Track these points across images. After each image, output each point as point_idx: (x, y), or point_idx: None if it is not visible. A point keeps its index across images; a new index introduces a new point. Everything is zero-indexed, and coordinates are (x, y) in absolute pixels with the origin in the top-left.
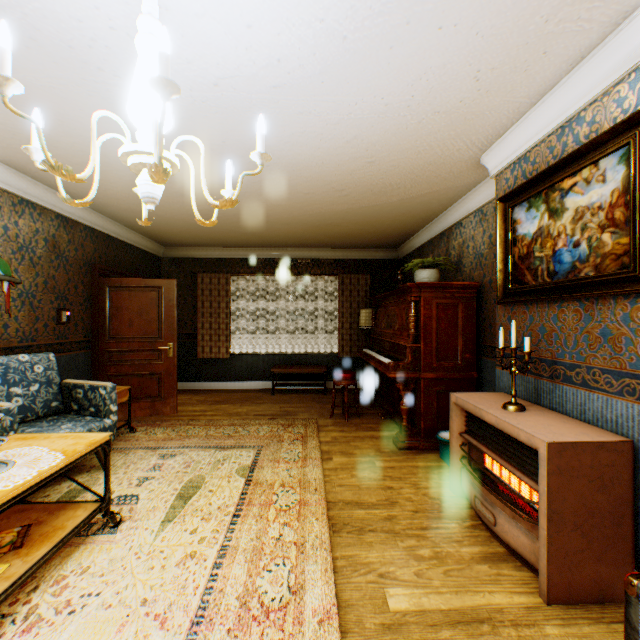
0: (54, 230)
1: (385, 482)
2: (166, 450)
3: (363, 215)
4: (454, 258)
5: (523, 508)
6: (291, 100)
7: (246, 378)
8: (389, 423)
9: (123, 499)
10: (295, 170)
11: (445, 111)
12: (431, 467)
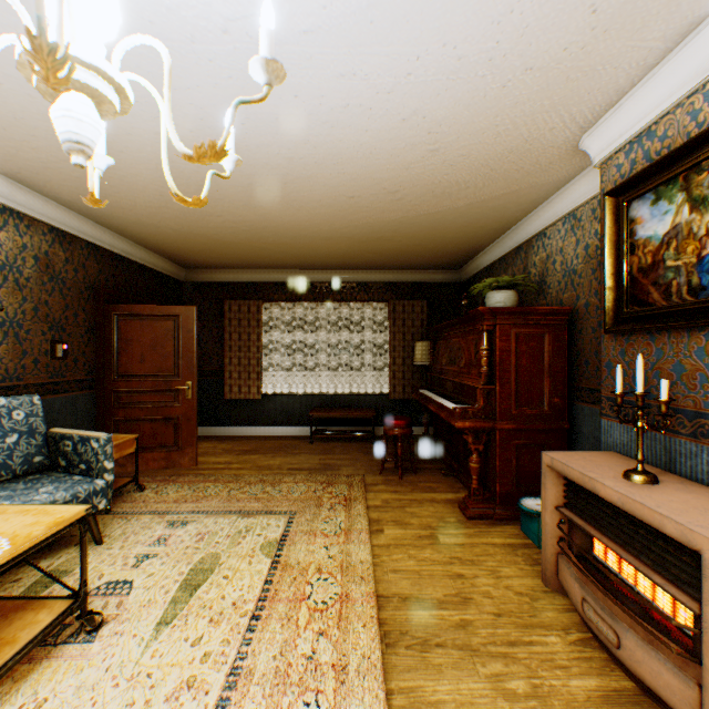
0: (47, 246)
1: (453, 567)
2: (177, 515)
3: (420, 226)
4: (535, 277)
5: (663, 627)
6: (329, 54)
7: (281, 423)
8: (453, 482)
9: (112, 587)
10: (336, 164)
11: (541, 66)
12: (512, 545)
